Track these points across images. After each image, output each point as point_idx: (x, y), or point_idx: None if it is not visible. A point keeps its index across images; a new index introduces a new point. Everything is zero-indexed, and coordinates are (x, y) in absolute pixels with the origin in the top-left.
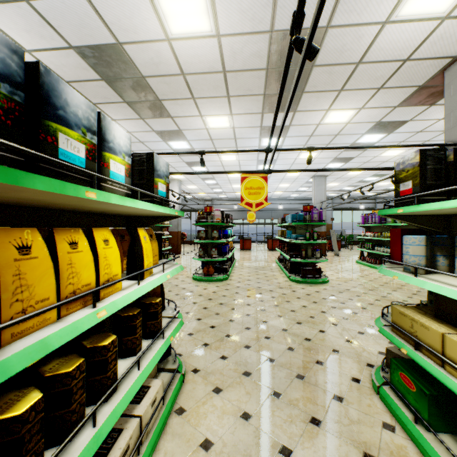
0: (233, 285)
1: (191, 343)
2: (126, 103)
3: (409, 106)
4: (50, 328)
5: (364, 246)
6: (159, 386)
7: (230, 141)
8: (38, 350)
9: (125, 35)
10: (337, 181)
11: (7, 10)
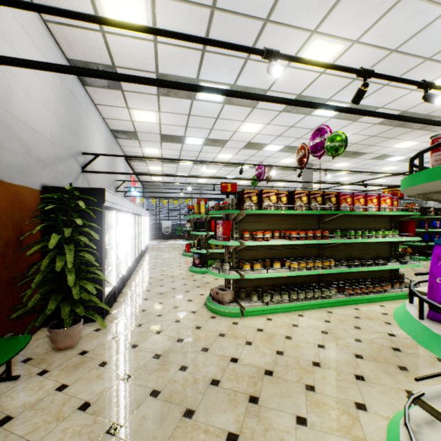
0: None
1: None
2: (340, 157)
3: None
4: None
5: None
6: None
7: None
8: None
9: None
10: None
11: (291, 156)
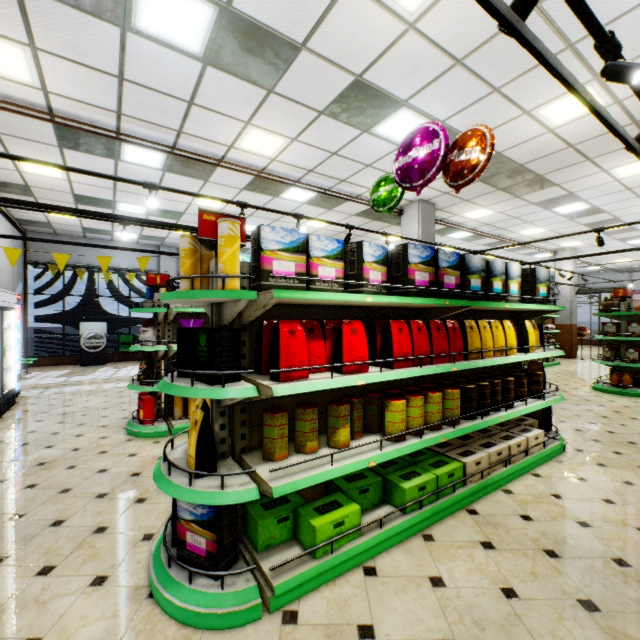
0: None
1: (576, 435)
2: (499, 190)
3: None
4: (492, 358)
5: None
6: (540, 432)
7: None
8: (492, 362)
9: (504, 146)
10: None
11: None
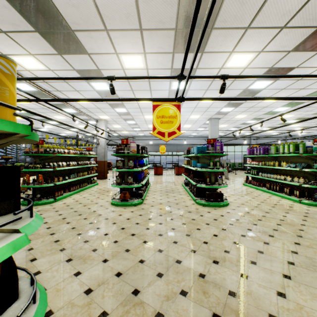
0: (146, 210)
1: (83, 314)
2: (38, 32)
3: (301, 51)
4: None
5: (249, 172)
6: None
7: (145, 83)
8: None
9: None
10: (226, 123)
11: None
